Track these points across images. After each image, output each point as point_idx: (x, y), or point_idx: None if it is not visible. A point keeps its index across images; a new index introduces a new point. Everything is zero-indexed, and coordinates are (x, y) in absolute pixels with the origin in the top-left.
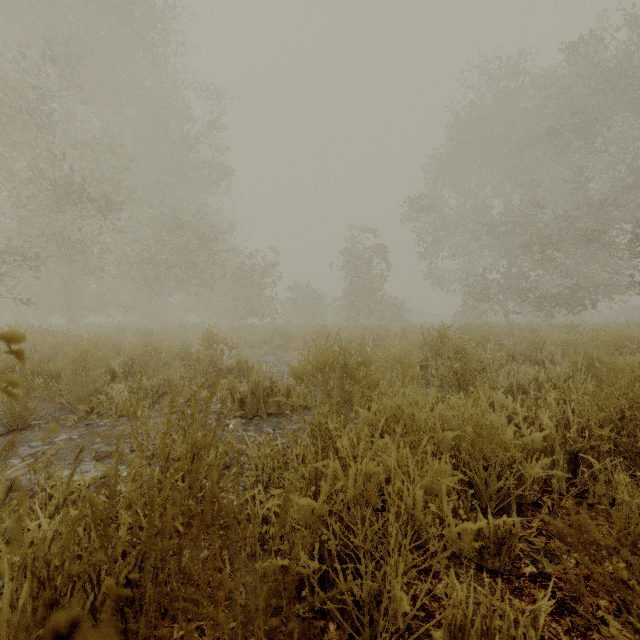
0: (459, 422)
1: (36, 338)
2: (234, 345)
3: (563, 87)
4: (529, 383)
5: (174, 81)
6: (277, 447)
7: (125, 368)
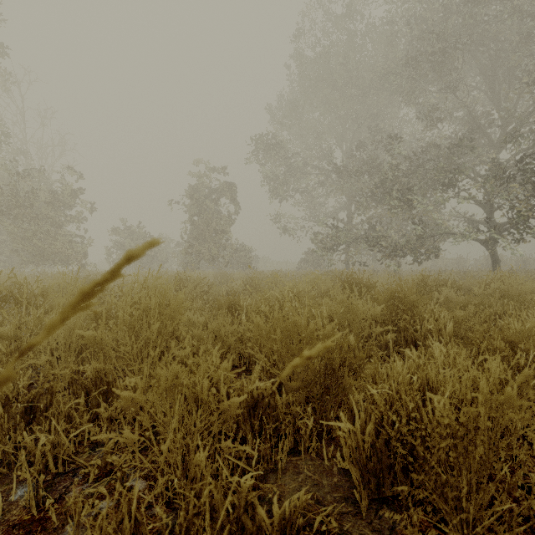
0: None
1: None
2: None
3: (416, 16)
4: None
5: None
6: None
7: None
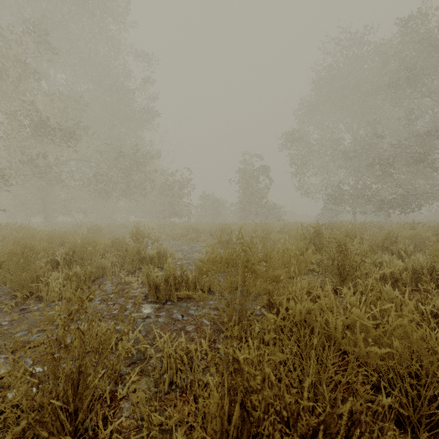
0: (380, 332)
1: (4, 233)
2: (156, 238)
3: (398, 51)
4: (399, 272)
5: (119, 50)
6: (181, 346)
7: (67, 257)
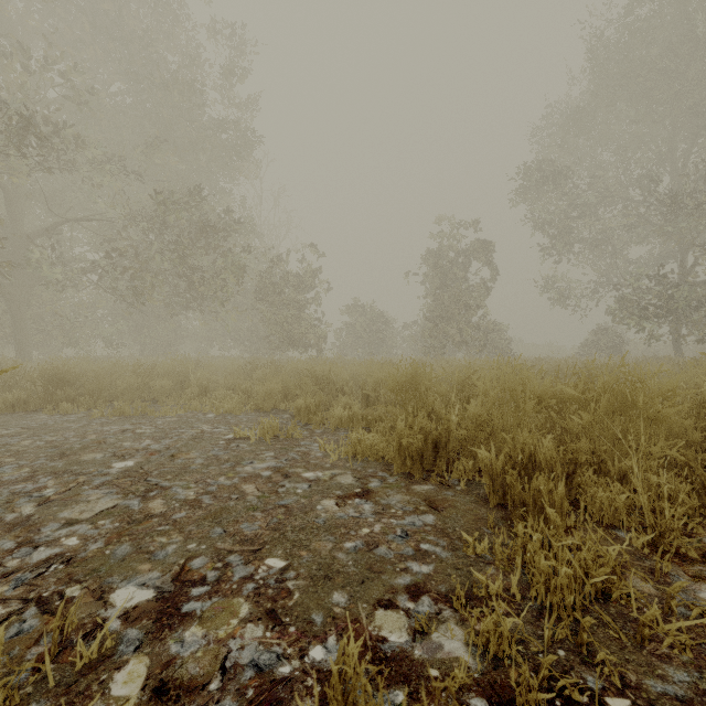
0: None
1: None
2: None
3: None
4: None
5: None
6: None
7: None
